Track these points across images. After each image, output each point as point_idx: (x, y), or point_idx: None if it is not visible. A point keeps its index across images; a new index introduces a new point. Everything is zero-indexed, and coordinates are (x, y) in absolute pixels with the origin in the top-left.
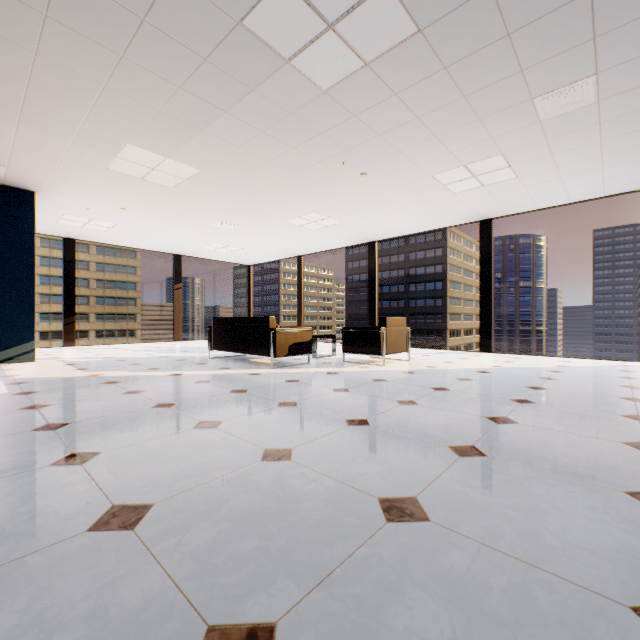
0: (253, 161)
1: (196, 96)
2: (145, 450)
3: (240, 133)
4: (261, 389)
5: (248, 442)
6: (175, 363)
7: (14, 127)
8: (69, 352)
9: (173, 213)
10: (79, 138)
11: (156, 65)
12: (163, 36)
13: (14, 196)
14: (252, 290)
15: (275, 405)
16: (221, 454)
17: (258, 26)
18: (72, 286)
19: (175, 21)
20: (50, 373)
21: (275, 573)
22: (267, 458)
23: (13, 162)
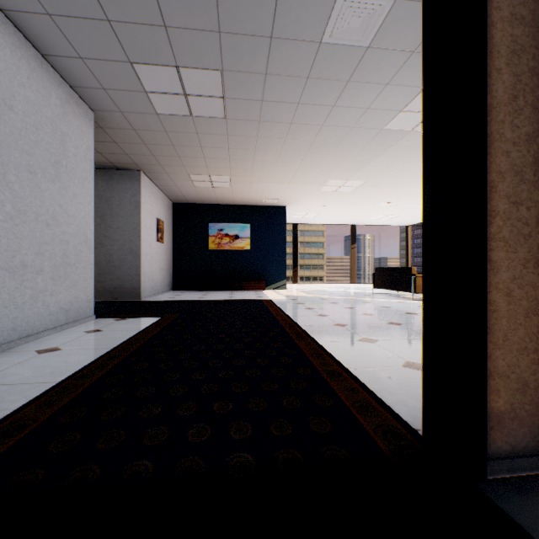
0: (398, 170)
1: (363, 155)
2: (343, 316)
3: (388, 161)
4: (399, 307)
5: (383, 320)
6: (352, 294)
7: (286, 185)
8: (297, 286)
9: (350, 203)
10: (309, 183)
11: (345, 152)
12: (348, 143)
13: (279, 210)
14: (409, 245)
15: (403, 313)
16: (371, 321)
17: (392, 126)
18: (296, 250)
19: (353, 138)
20: (296, 294)
21: (381, 336)
22: (389, 323)
23: (281, 197)
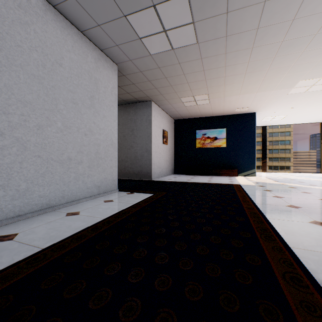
0: None
1: None
2: (321, 211)
3: None
4: None
5: None
6: None
7: (254, 94)
8: (265, 174)
9: None
10: (277, 88)
11: (320, 45)
12: None
13: (249, 116)
14: None
15: None
16: None
17: None
18: (264, 146)
19: None
20: (264, 181)
21: None
22: None
23: (251, 105)
